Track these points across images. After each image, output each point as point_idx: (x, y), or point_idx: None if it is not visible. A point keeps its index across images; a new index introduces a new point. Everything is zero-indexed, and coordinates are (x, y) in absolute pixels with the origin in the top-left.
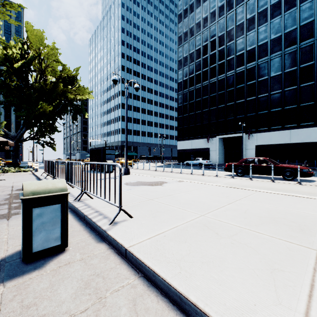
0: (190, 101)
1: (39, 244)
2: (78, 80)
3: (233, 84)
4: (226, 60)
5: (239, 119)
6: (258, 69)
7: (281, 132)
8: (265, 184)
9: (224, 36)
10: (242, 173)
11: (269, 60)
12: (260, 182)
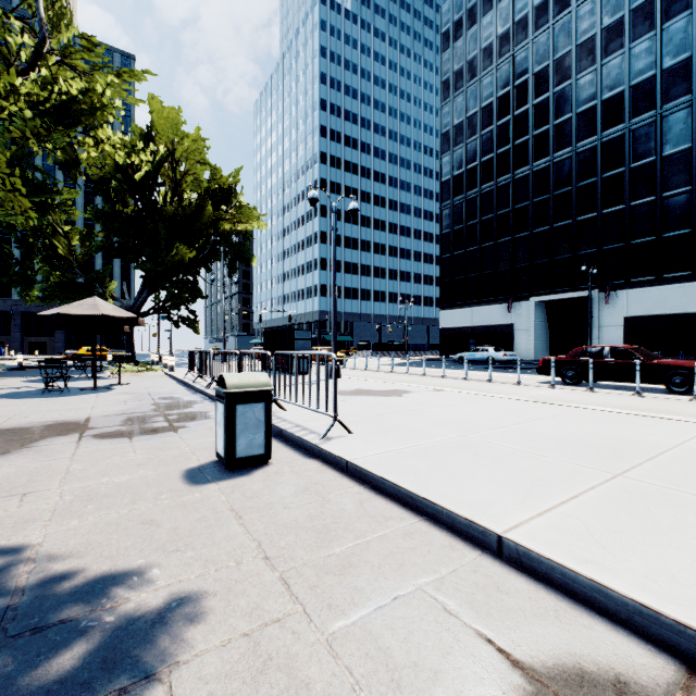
0: (470, 221)
1: (242, 449)
2: (237, 195)
3: (568, 180)
4: (553, 126)
5: (585, 257)
6: (632, 141)
7: (690, 284)
8: (617, 399)
9: (548, 72)
10: (575, 378)
11: (659, 119)
12: (610, 395)
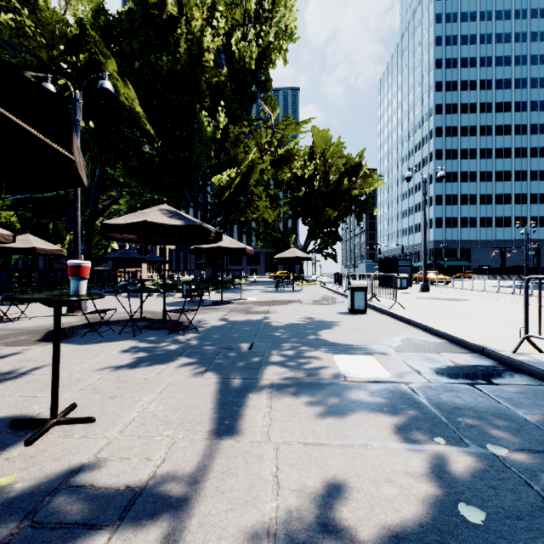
0: None
1: (356, 307)
2: (363, 168)
3: None
4: None
5: None
6: None
7: None
8: None
9: None
10: None
11: None
12: None
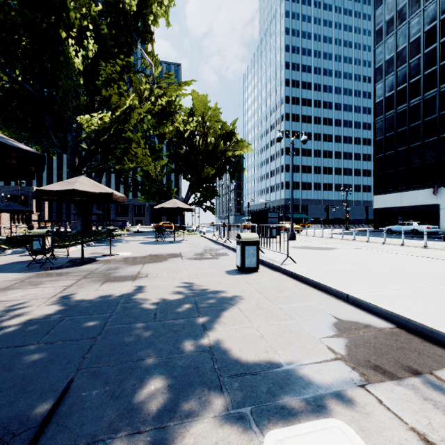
0: (399, 128)
1: (247, 264)
2: (235, 135)
3: None
4: None
5: None
6: None
7: None
8: None
9: None
10: None
11: None
12: None
